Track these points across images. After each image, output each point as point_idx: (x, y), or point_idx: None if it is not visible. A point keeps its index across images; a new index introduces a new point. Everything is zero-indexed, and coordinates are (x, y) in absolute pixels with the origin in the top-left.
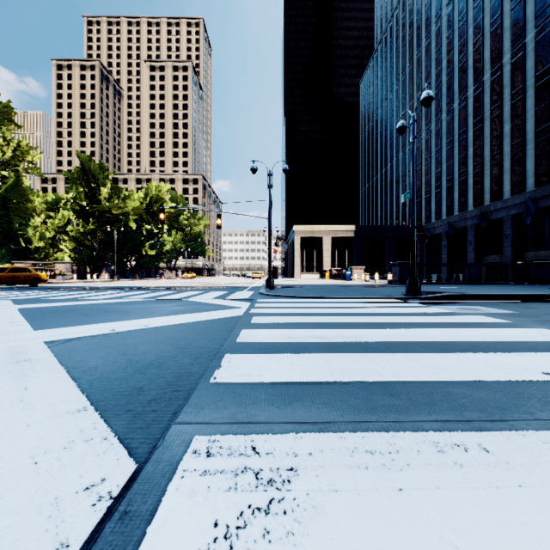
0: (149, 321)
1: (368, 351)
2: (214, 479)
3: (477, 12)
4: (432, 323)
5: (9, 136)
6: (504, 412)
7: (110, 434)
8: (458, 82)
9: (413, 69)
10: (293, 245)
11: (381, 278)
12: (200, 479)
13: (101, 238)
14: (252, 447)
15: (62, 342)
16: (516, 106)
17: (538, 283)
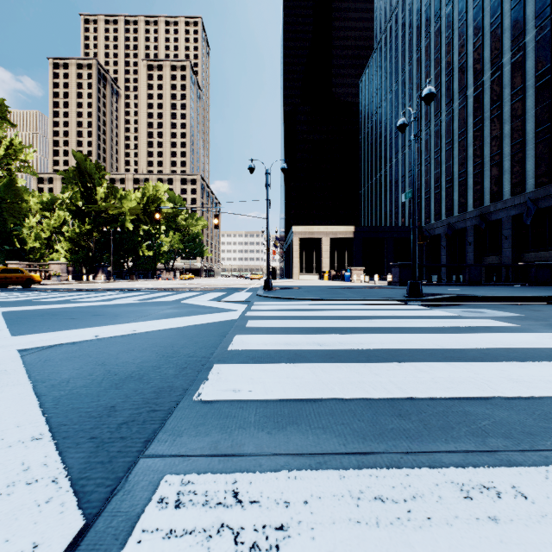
0: (137, 326)
1: (371, 360)
2: (180, 545)
3: (477, 12)
4: (437, 327)
5: (1, 134)
6: (534, 439)
7: (61, 473)
8: (458, 83)
9: (413, 69)
10: (292, 246)
11: (380, 279)
12: (162, 544)
13: (98, 239)
14: (234, 491)
15: (38, 350)
16: (515, 106)
17: (539, 284)
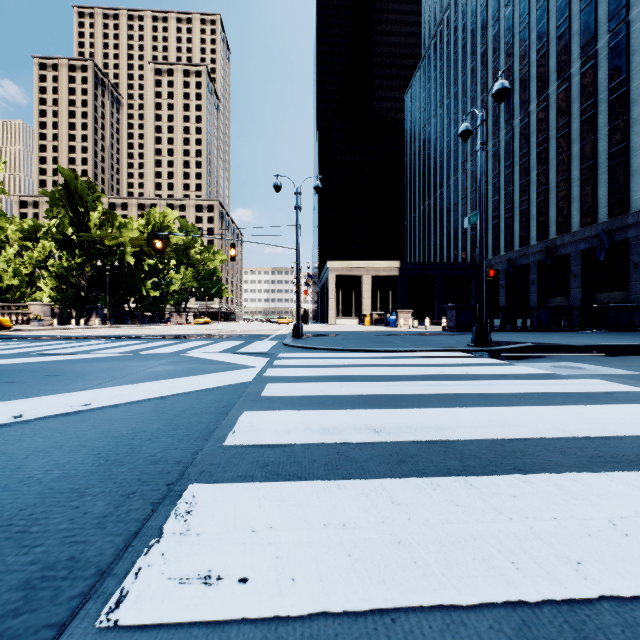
0: (97, 395)
1: (471, 468)
2: None
3: (541, 14)
4: (538, 394)
5: None
6: None
7: None
8: (519, 96)
9: (467, 80)
10: (327, 284)
11: (430, 323)
12: None
13: (91, 275)
14: None
15: None
16: (586, 123)
17: (618, 329)
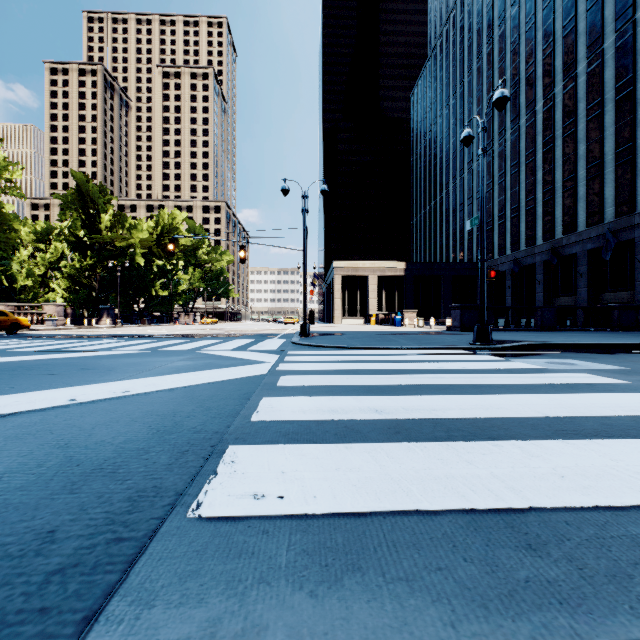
0: (132, 384)
1: (454, 437)
2: None
3: (547, 13)
4: (525, 385)
5: None
6: None
7: None
8: (525, 95)
9: (473, 80)
10: (333, 284)
11: (435, 323)
12: None
13: (102, 275)
14: None
15: None
16: (592, 122)
17: (622, 329)
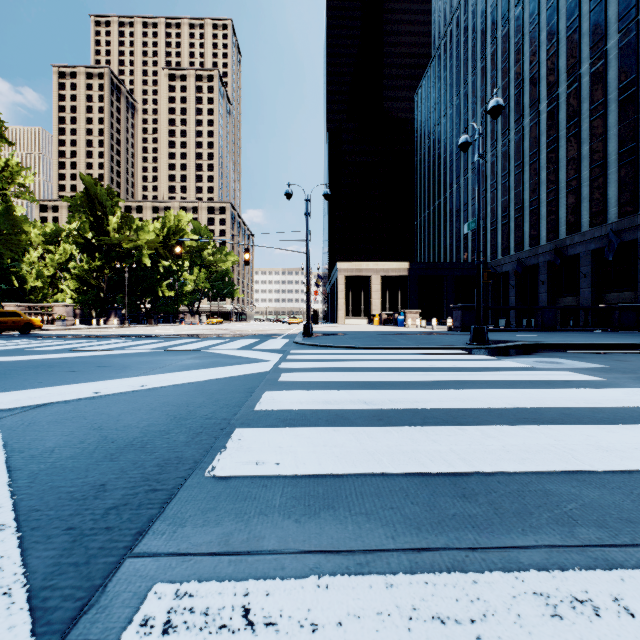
0: (148, 380)
1: (428, 423)
2: None
3: (551, 14)
4: (507, 381)
5: None
6: (636, 529)
7: (18, 581)
8: (529, 96)
9: (477, 80)
10: (337, 285)
11: (439, 323)
12: None
13: (110, 276)
14: (244, 607)
15: (23, 410)
16: (595, 123)
17: (623, 329)
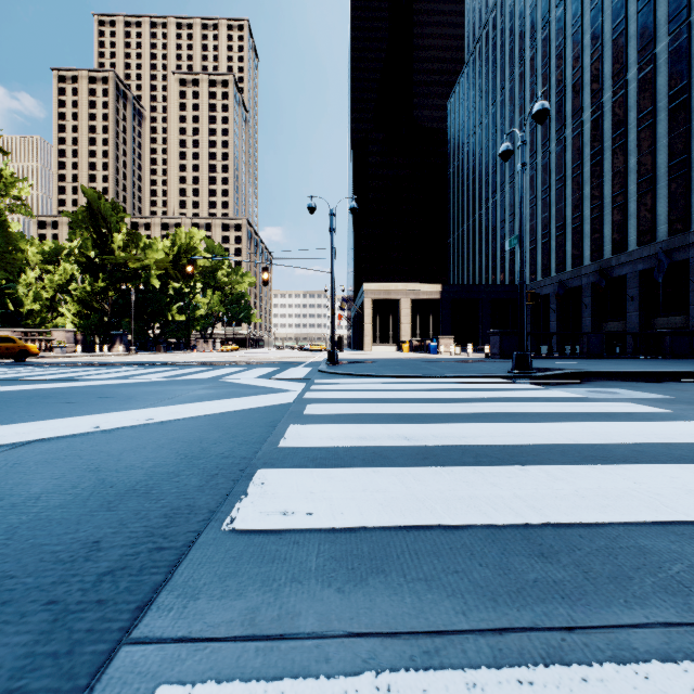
0: (155, 413)
1: (481, 463)
2: None
3: (595, 15)
4: (561, 413)
5: None
6: None
7: None
8: (571, 104)
9: (514, 86)
10: (363, 309)
11: (474, 350)
12: None
13: (115, 299)
14: None
15: (8, 448)
16: (644, 133)
17: (675, 356)
